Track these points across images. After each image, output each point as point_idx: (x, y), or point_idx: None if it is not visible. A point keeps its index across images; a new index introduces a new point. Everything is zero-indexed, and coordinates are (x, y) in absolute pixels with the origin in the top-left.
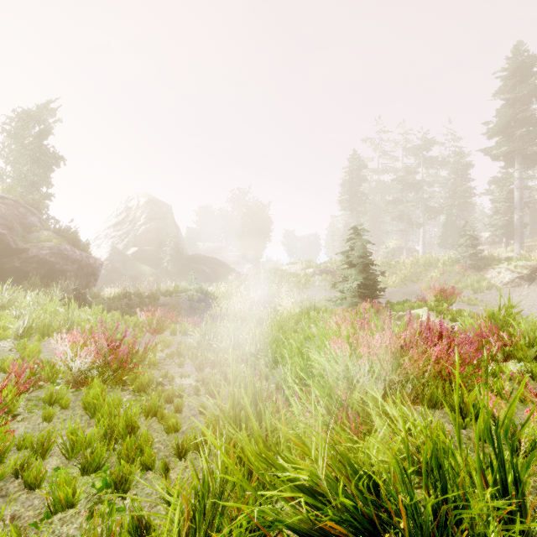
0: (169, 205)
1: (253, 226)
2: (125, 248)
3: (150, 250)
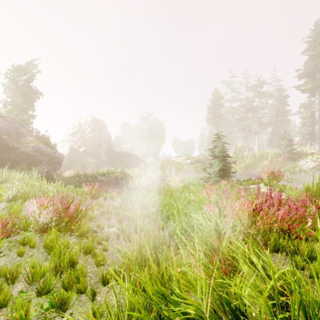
0: (104, 122)
1: (154, 134)
2: (78, 148)
3: (93, 149)
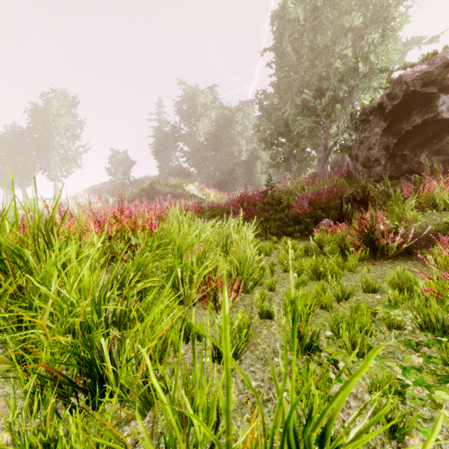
0: None
1: None
2: None
3: None
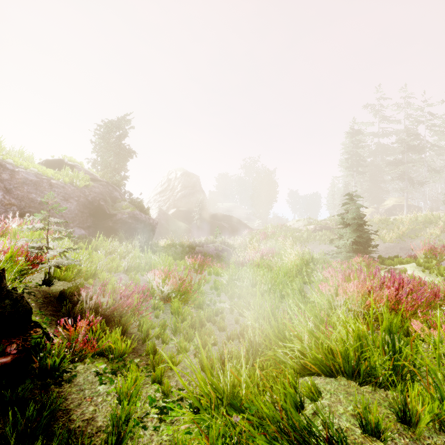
0: (197, 175)
1: (262, 189)
2: (167, 209)
3: (184, 210)
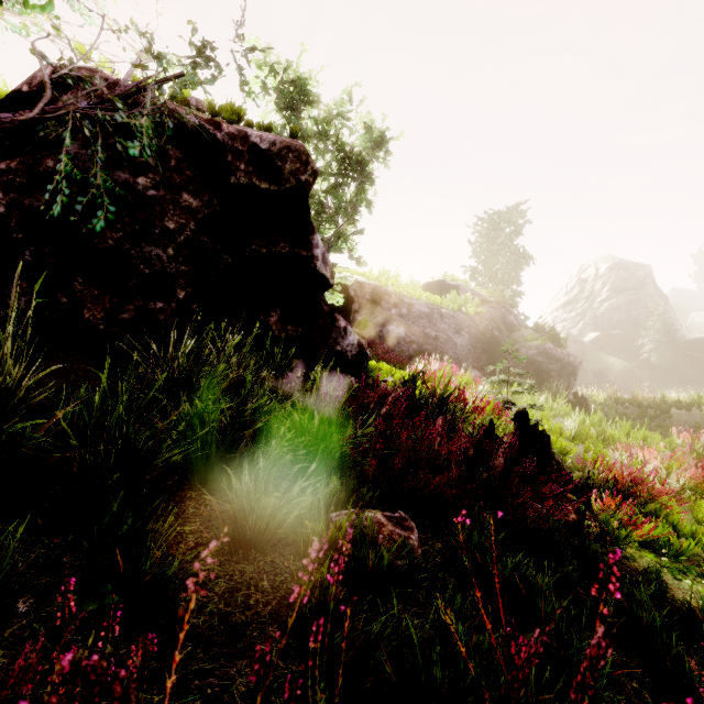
0: (645, 265)
1: None
2: (580, 334)
3: (618, 335)
